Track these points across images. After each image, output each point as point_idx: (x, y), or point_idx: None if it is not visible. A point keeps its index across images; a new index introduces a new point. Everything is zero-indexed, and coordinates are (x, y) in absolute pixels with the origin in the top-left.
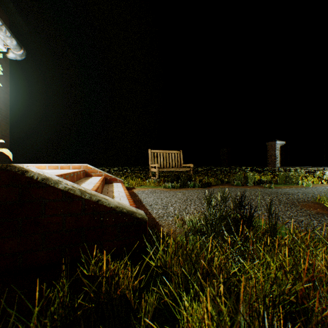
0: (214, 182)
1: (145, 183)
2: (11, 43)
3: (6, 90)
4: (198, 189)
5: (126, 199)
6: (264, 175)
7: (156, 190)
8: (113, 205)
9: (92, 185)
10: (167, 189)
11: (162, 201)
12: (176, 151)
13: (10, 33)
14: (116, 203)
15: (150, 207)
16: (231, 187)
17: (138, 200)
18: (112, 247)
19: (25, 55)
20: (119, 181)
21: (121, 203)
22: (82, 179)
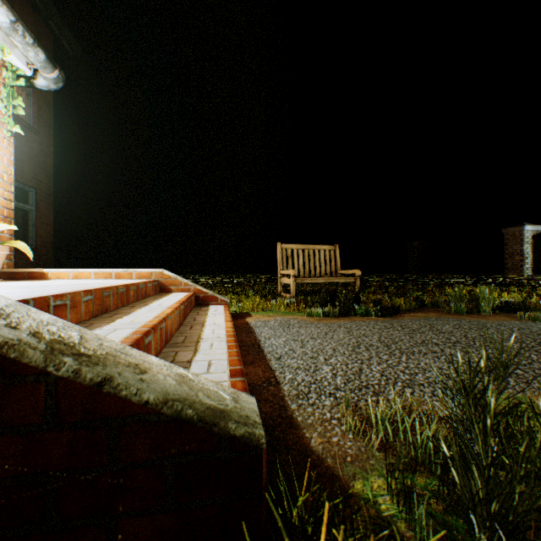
0: (406, 305)
1: (271, 305)
2: (36, 57)
3: (48, 152)
4: (375, 321)
5: (225, 345)
6: (506, 292)
7: (290, 320)
8: (150, 397)
9: (156, 312)
10: (312, 319)
11: (304, 347)
12: (327, 246)
13: (32, 37)
14: (170, 383)
15: (279, 363)
16: (445, 316)
17: (254, 342)
18: (148, 534)
19: (62, 80)
20: (220, 301)
21: (188, 379)
22: (148, 298)
